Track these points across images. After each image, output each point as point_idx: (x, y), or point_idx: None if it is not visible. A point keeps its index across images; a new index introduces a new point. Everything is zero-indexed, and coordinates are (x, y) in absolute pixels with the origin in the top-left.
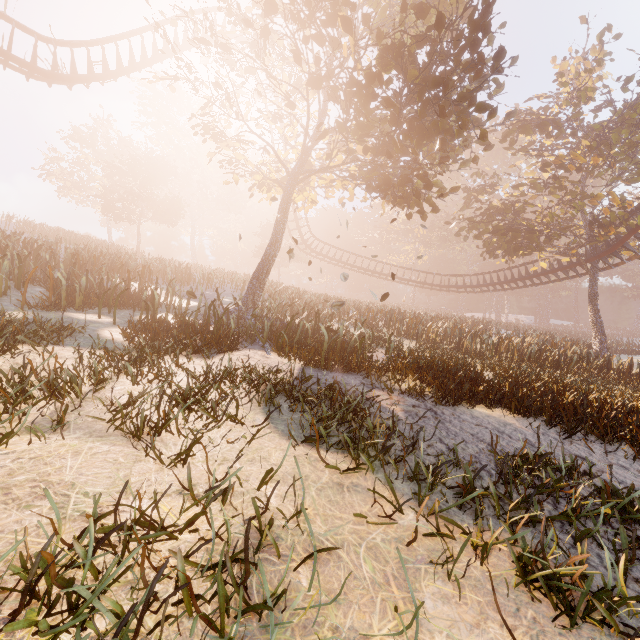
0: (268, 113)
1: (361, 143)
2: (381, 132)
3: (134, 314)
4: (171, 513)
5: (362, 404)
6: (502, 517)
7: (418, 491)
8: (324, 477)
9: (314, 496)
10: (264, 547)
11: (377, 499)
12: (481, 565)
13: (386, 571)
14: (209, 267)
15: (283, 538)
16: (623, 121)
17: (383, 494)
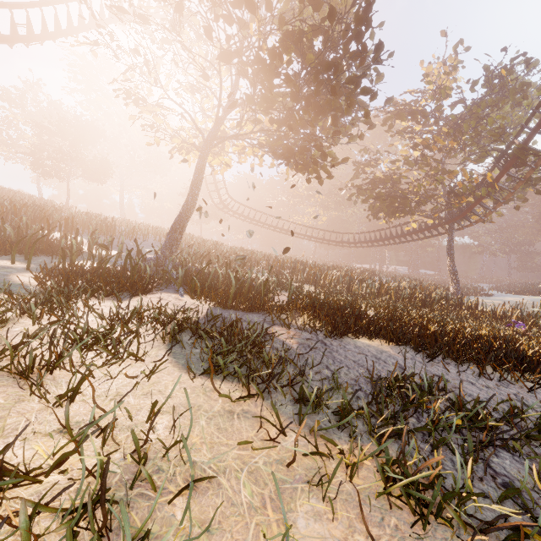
0: (186, 84)
1: (267, 115)
2: (284, 106)
3: (52, 261)
4: (45, 454)
5: (261, 338)
6: (374, 432)
7: (301, 414)
8: (216, 406)
9: (204, 425)
10: (141, 482)
11: (264, 424)
12: (353, 479)
13: (264, 494)
14: (136, 222)
15: (164, 470)
16: (471, 114)
17: (271, 418)
